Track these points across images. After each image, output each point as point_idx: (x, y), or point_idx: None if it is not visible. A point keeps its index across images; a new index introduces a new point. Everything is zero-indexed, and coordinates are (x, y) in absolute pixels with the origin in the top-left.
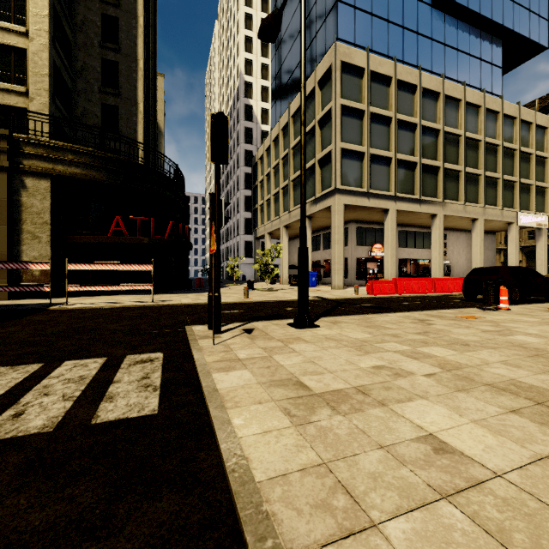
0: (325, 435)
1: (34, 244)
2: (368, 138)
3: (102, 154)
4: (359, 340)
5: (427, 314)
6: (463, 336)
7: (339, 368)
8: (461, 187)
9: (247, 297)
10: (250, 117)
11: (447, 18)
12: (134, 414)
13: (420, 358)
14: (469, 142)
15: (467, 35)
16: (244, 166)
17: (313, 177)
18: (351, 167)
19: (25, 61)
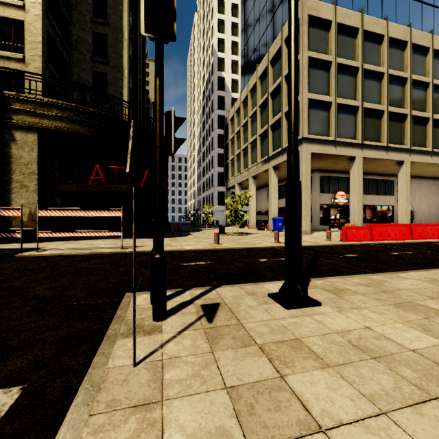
0: None
1: (23, 193)
2: (335, 88)
3: (84, 109)
4: (429, 358)
5: None
6: None
7: None
8: (428, 134)
9: (217, 243)
10: (223, 87)
11: None
12: None
13: None
14: (437, 90)
15: None
16: (218, 129)
17: (280, 129)
18: (318, 117)
19: (23, 32)
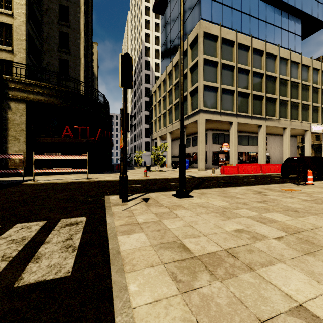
0: (208, 305)
1: (16, 143)
2: (220, 78)
3: (57, 88)
4: (221, 207)
5: (261, 187)
6: (291, 204)
7: (210, 231)
8: (276, 108)
9: (146, 175)
10: (149, 67)
11: (268, 6)
12: (51, 276)
13: (267, 222)
14: (281, 81)
15: (279, 16)
16: (145, 97)
17: (186, 102)
18: (209, 96)
19: (11, 32)
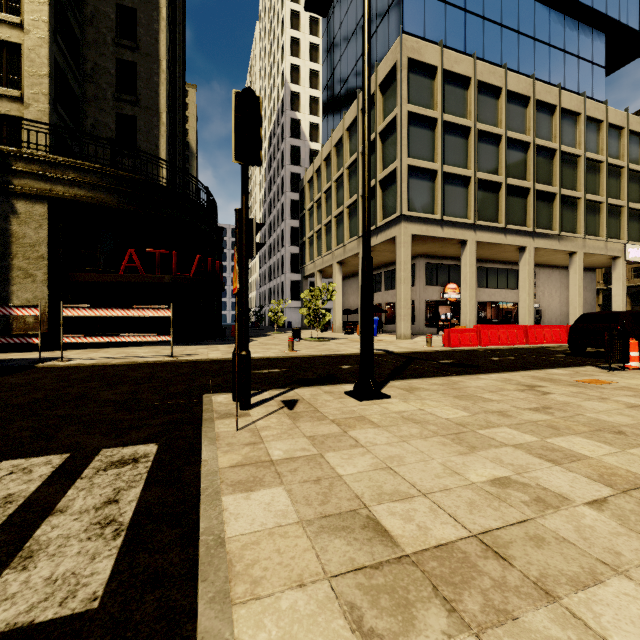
0: None
1: (27, 284)
2: (441, 153)
3: (112, 172)
4: (453, 421)
5: (533, 376)
6: (605, 416)
7: (435, 484)
8: (555, 213)
9: (292, 350)
10: (297, 133)
11: (537, 6)
12: (49, 612)
13: (562, 460)
14: (566, 158)
15: (561, 27)
16: (290, 192)
17: (373, 201)
18: (420, 189)
19: (20, 59)
